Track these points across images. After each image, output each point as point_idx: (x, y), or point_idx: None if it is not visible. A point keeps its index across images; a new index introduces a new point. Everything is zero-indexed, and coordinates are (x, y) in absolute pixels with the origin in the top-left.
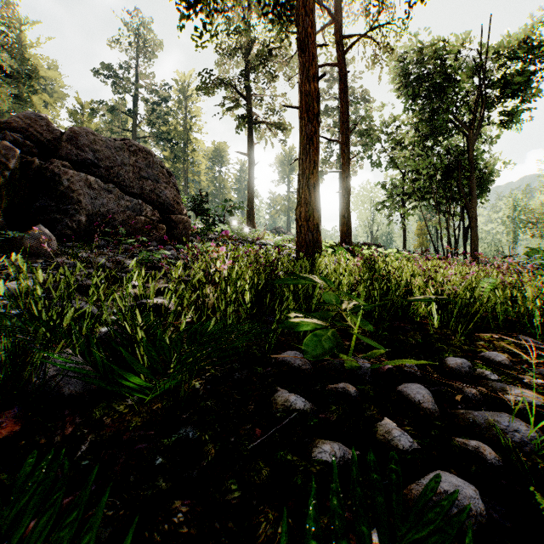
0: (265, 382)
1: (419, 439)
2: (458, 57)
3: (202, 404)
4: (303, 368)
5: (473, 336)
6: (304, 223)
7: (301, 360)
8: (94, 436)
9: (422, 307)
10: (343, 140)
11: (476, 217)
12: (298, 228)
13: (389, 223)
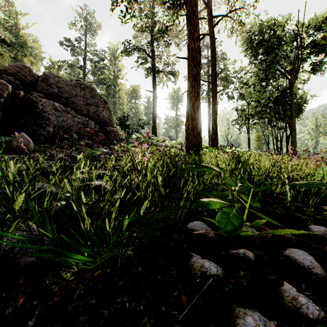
0: (181, 247)
1: (321, 305)
2: (283, 29)
3: (135, 270)
4: (209, 236)
5: (318, 207)
6: (191, 132)
7: (206, 229)
8: (42, 308)
9: (279, 187)
10: (213, 81)
11: (295, 129)
12: (187, 135)
13: (240, 133)
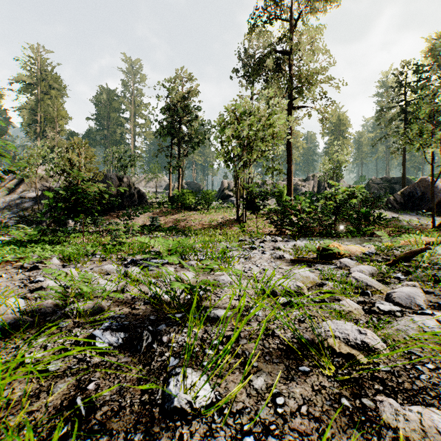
0: None
1: None
2: None
3: None
4: None
5: None
6: None
7: None
8: None
9: None
10: None
11: None
12: None
13: None
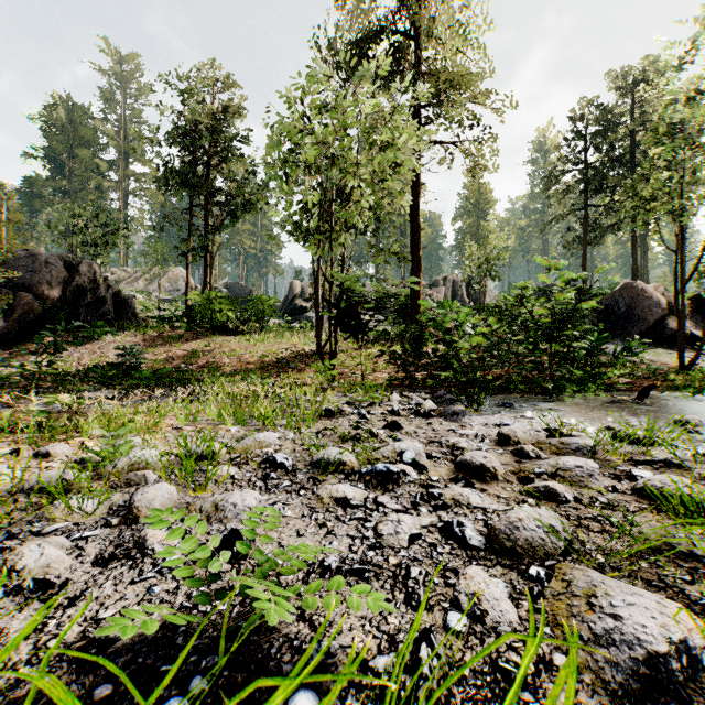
0: None
1: None
2: None
3: None
4: None
5: None
6: None
7: None
8: None
9: None
10: None
11: None
12: None
13: None
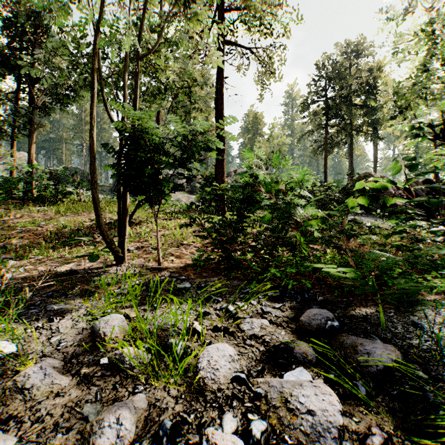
0: None
1: None
2: None
3: None
4: None
5: None
6: None
7: None
8: None
9: None
10: (374, 164)
11: None
12: None
13: None
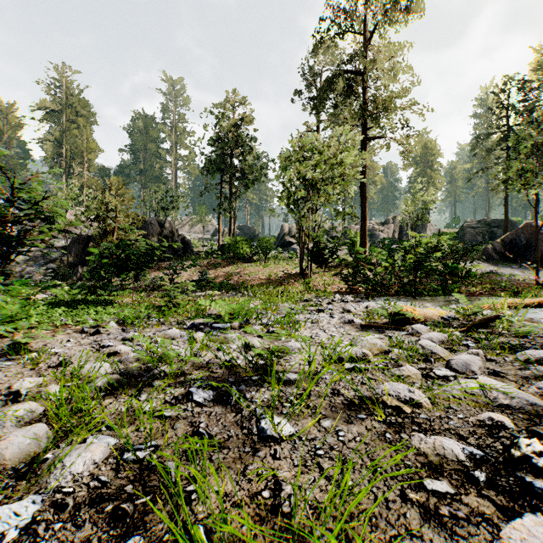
0: None
1: None
2: None
3: None
4: None
5: None
6: None
7: None
8: None
9: None
10: None
11: None
12: None
13: None
